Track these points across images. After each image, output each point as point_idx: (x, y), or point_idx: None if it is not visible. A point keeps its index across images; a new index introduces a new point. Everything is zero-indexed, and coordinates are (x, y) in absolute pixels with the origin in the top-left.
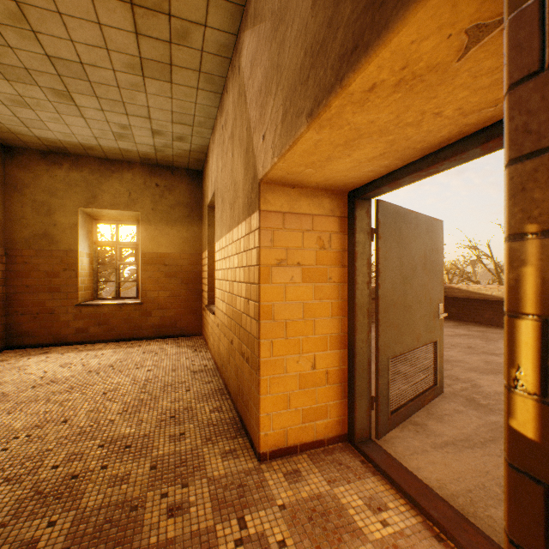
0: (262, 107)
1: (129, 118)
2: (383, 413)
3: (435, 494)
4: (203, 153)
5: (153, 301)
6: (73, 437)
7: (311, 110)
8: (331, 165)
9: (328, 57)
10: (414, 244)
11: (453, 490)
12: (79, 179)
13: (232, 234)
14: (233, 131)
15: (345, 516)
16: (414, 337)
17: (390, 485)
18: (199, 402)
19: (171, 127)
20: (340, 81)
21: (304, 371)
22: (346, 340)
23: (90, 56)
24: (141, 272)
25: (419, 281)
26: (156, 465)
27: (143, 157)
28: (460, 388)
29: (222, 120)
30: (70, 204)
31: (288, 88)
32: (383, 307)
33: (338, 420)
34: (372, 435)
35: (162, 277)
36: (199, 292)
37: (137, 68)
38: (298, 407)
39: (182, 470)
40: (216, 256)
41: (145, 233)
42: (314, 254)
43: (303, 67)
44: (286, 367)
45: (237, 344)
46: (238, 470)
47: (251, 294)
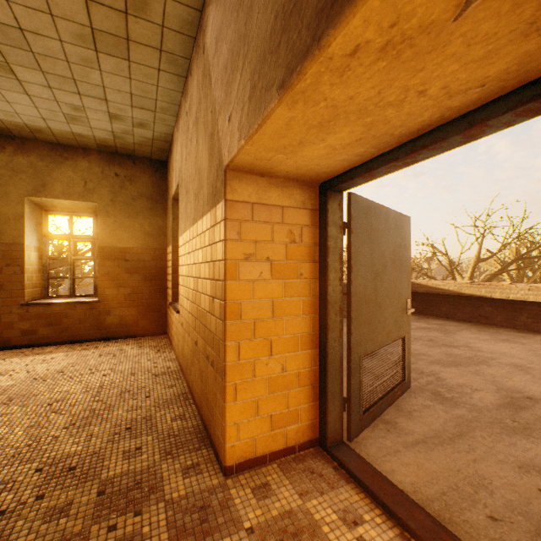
0: (228, 85)
1: (82, 99)
2: (355, 414)
3: (411, 501)
4: (167, 143)
5: (113, 299)
6: (4, 461)
7: (283, 80)
8: (304, 150)
9: (304, 15)
10: (385, 240)
11: (428, 493)
12: (25, 165)
13: (197, 227)
14: (198, 116)
15: (319, 535)
16: (385, 334)
17: (365, 493)
18: (160, 410)
19: (131, 111)
20: (318, 41)
21: (274, 374)
22: (318, 340)
23: (31, 21)
24: (98, 268)
25: (388, 277)
26: (105, 489)
27: (101, 144)
28: (425, 381)
29: (186, 105)
30: (15, 192)
31: (257, 60)
32: (355, 304)
33: (309, 424)
34: (344, 437)
35: (122, 273)
36: (163, 289)
37: (89, 40)
38: (268, 413)
39: (135, 494)
40: (180, 251)
41: (103, 226)
42: (284, 248)
43: (273, 32)
44: (254, 371)
45: (201, 345)
46: (201, 488)
47: (216, 292)
